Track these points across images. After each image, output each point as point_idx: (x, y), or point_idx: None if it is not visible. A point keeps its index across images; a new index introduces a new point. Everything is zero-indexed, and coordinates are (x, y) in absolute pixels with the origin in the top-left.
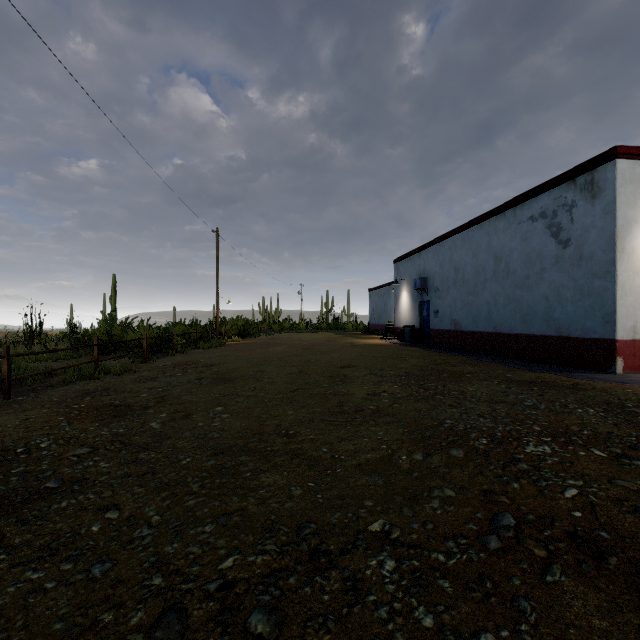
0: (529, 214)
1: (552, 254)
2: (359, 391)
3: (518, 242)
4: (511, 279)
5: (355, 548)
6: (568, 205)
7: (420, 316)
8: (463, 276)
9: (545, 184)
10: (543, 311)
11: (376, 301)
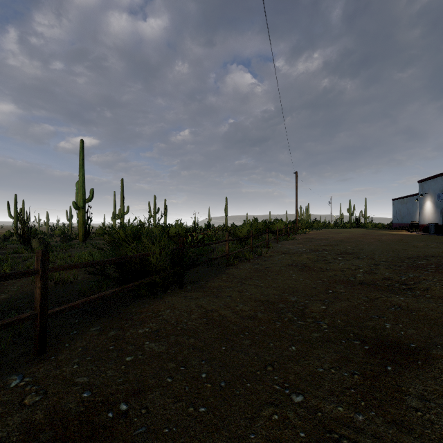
0: None
1: None
2: (419, 244)
3: None
4: None
5: (441, 256)
6: None
7: (442, 217)
8: None
9: None
10: None
11: (399, 207)
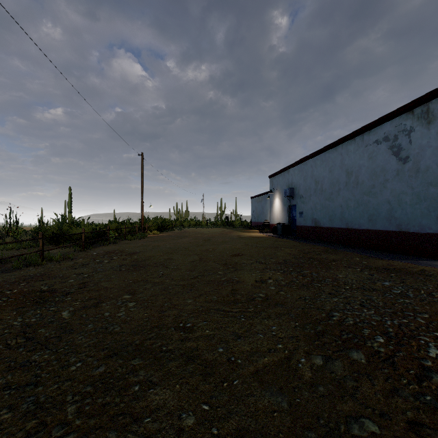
0: (374, 138)
1: (393, 168)
2: (249, 278)
3: (365, 160)
4: (360, 188)
5: None
6: (407, 130)
7: (289, 216)
8: (322, 186)
9: (388, 115)
10: (386, 212)
11: (256, 205)
